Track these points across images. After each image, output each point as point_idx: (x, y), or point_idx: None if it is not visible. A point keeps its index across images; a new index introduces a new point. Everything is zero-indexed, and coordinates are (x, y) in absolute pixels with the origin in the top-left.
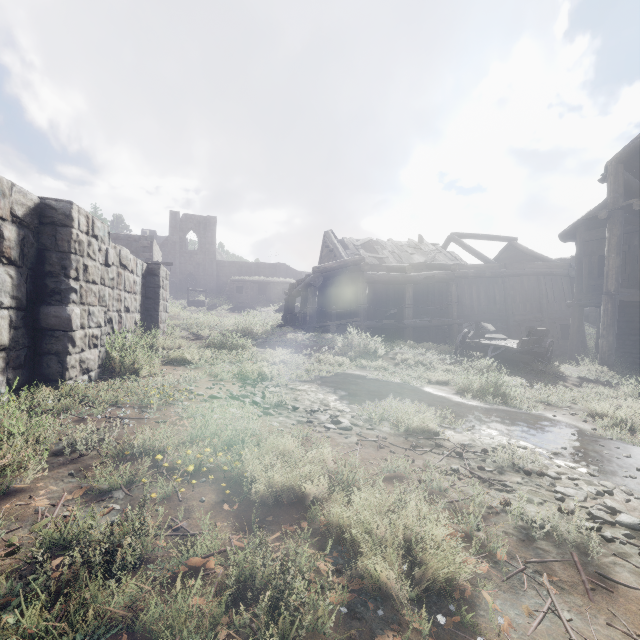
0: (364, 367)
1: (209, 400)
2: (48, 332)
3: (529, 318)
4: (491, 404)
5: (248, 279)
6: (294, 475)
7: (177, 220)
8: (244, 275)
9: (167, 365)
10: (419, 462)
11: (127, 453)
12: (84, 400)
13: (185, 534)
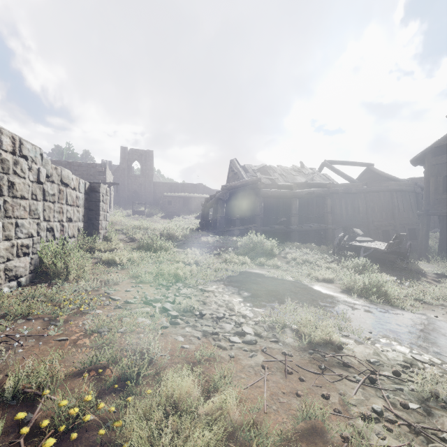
0: (262, 265)
1: (123, 306)
2: None
3: (385, 224)
4: (375, 303)
5: (176, 195)
6: None
7: (126, 153)
8: (173, 192)
9: (98, 266)
10: (334, 397)
11: None
12: None
13: None
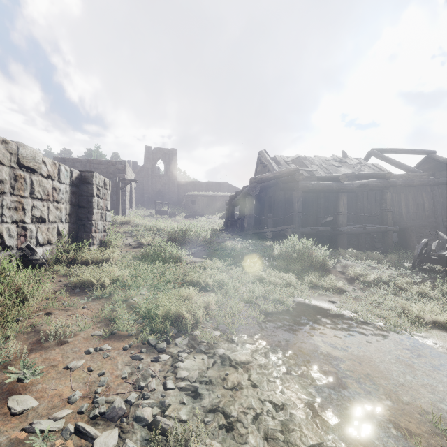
0: (314, 286)
1: None
2: None
3: None
4: None
5: (199, 194)
6: None
7: (150, 152)
8: (197, 191)
9: (62, 294)
10: None
11: None
12: None
13: None
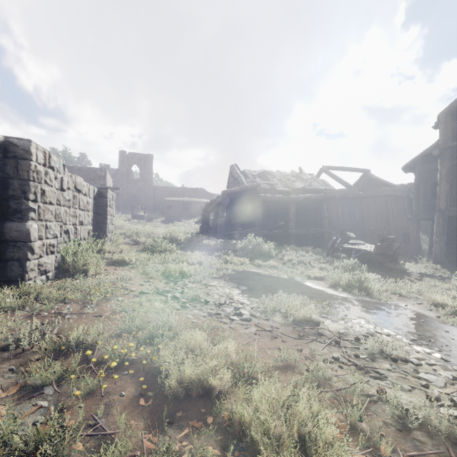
0: (260, 266)
1: (139, 295)
2: (11, 243)
3: (379, 228)
4: (357, 296)
5: (176, 199)
6: (202, 371)
7: (124, 157)
8: (173, 196)
9: (110, 265)
10: (306, 351)
11: (63, 348)
12: (38, 297)
13: (101, 434)
